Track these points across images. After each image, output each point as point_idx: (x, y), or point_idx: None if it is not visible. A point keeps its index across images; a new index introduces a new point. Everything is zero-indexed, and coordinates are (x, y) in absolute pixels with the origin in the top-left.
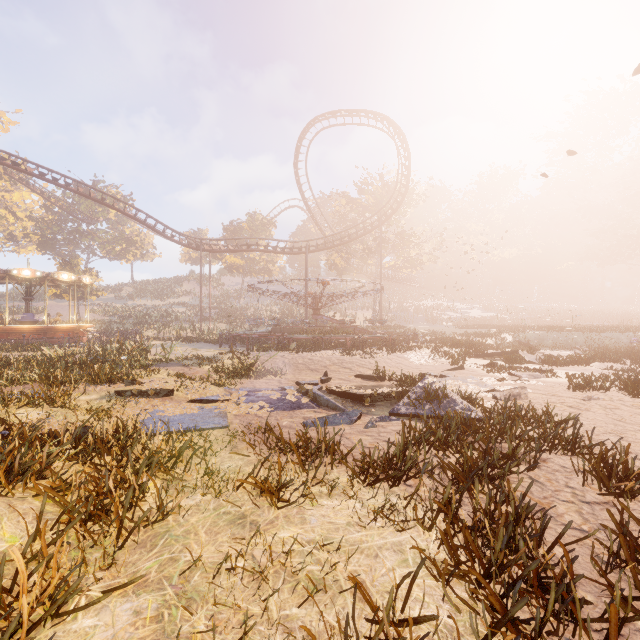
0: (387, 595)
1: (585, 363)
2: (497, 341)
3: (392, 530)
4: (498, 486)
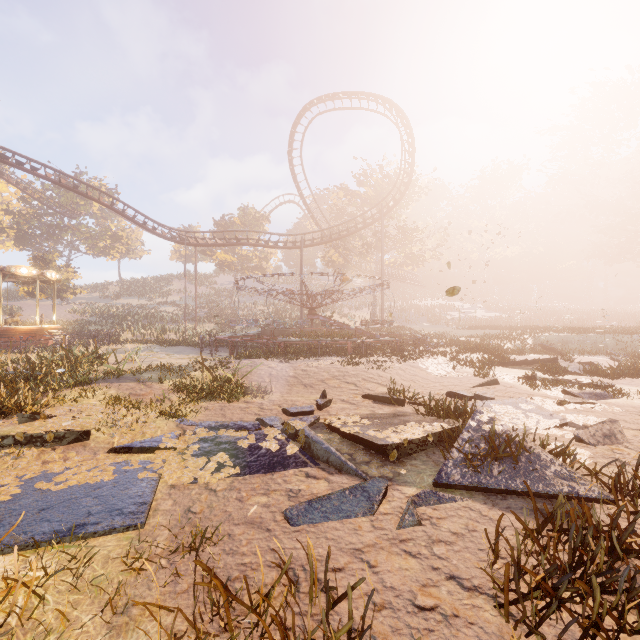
0: None
1: None
2: (516, 344)
3: None
4: None
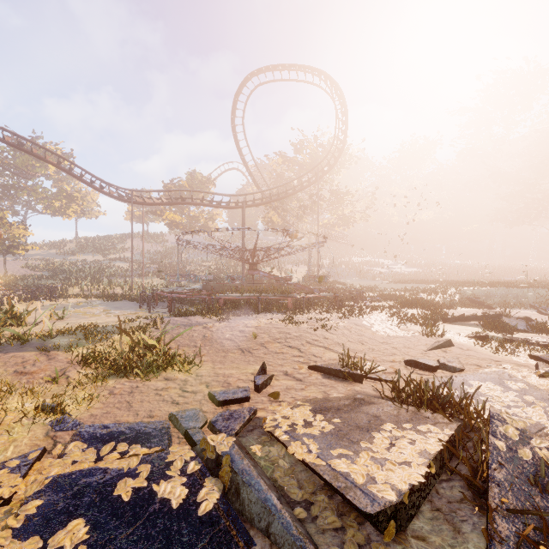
0: None
1: None
2: (445, 298)
3: None
4: None
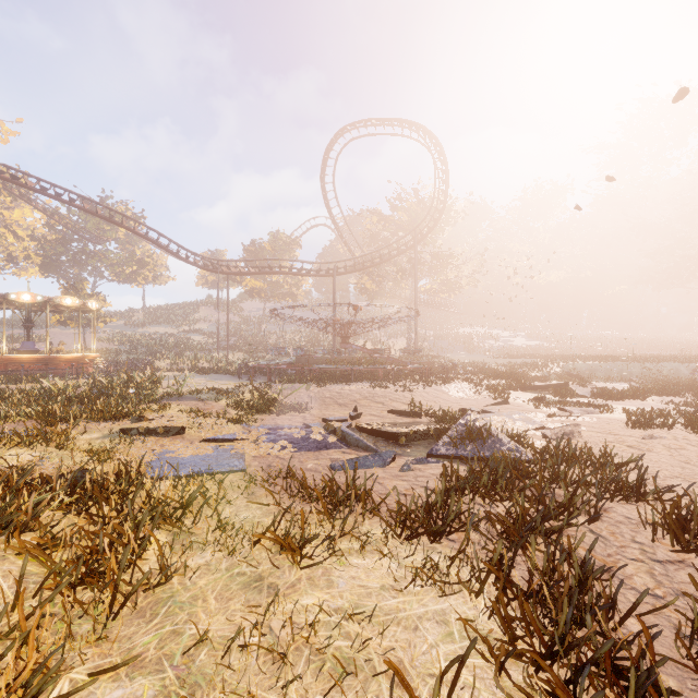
0: (430, 679)
1: (643, 397)
2: (544, 372)
3: (434, 595)
4: (557, 543)
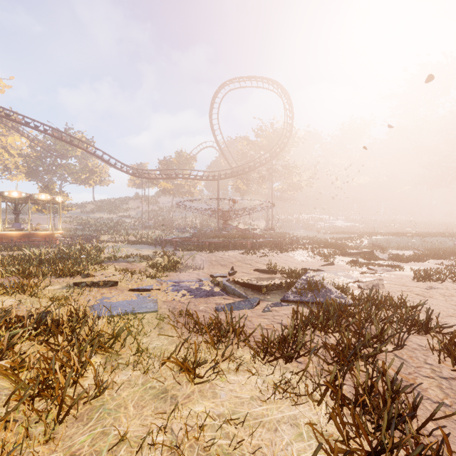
0: None
1: (423, 260)
2: (356, 243)
3: (288, 404)
4: (374, 366)
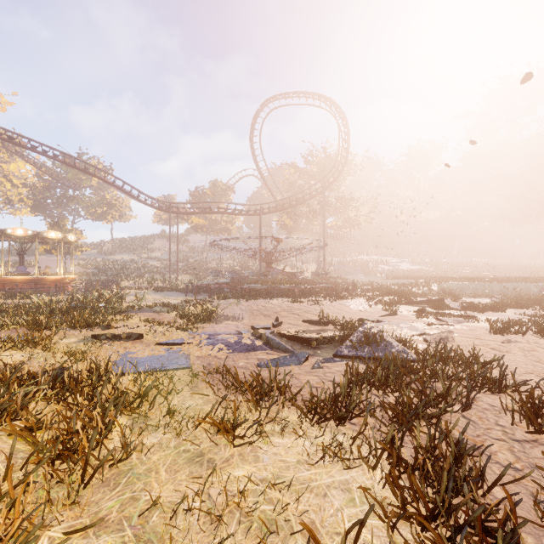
0: (336, 537)
1: (502, 309)
2: (424, 290)
3: (339, 468)
4: (436, 426)
